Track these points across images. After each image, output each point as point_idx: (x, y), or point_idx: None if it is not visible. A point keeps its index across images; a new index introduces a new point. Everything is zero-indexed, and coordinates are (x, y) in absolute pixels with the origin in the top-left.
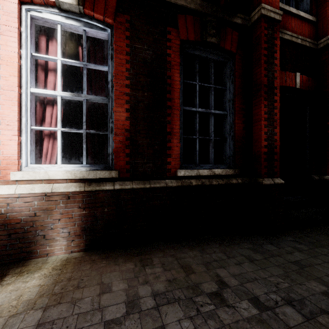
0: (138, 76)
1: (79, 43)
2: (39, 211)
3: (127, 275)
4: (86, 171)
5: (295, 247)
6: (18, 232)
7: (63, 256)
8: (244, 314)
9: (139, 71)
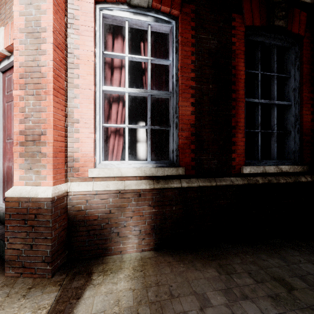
0: (203, 68)
1: (141, 39)
2: (113, 208)
3: (217, 284)
4: (154, 168)
5: None
6: (95, 229)
7: (136, 255)
8: None
9: (203, 62)
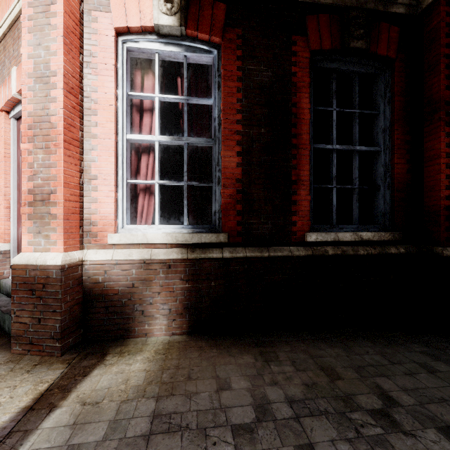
0: (253, 107)
1: (178, 73)
2: (137, 281)
3: (248, 370)
4: (188, 234)
5: None
6: (116, 305)
7: (164, 338)
8: (433, 448)
9: (253, 100)
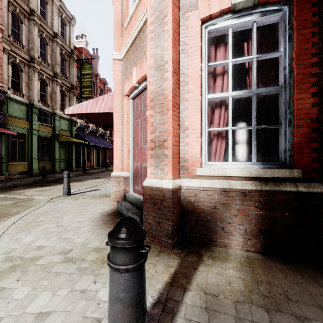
0: None
1: (244, 39)
2: (218, 204)
3: None
4: (261, 170)
5: None
6: (202, 220)
7: (241, 253)
8: None
9: None
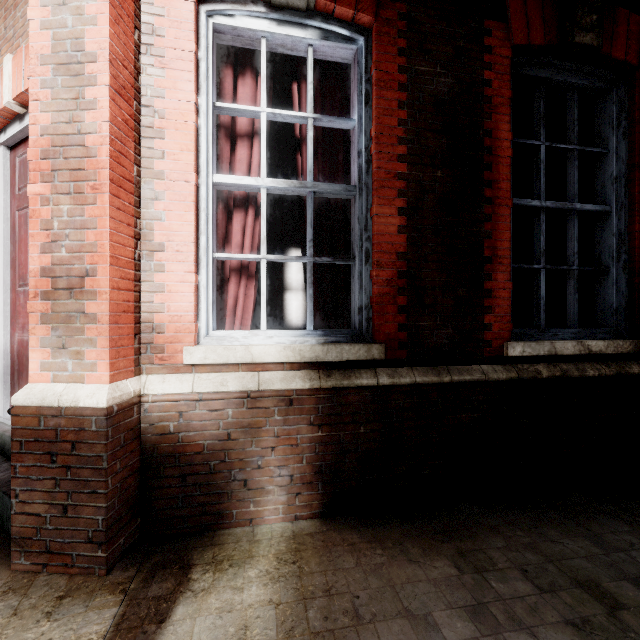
0: (423, 135)
1: (293, 76)
2: (235, 428)
3: (456, 595)
4: (321, 347)
5: None
6: (199, 472)
7: (283, 528)
8: None
9: (424, 123)
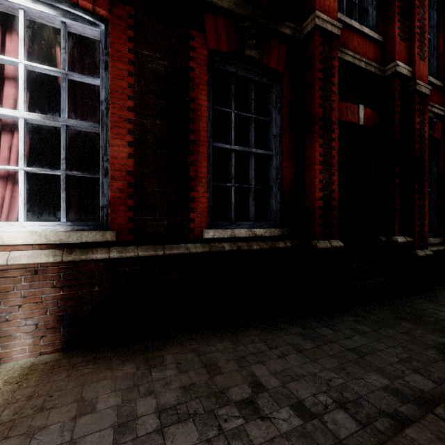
0: (147, 96)
1: (56, 41)
2: None
3: (123, 383)
4: (64, 233)
5: (356, 329)
6: None
7: (26, 362)
8: (282, 427)
9: (147, 88)
